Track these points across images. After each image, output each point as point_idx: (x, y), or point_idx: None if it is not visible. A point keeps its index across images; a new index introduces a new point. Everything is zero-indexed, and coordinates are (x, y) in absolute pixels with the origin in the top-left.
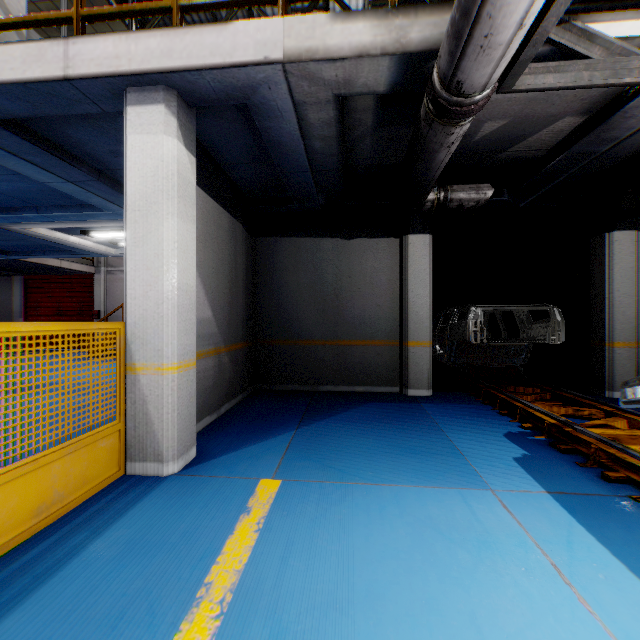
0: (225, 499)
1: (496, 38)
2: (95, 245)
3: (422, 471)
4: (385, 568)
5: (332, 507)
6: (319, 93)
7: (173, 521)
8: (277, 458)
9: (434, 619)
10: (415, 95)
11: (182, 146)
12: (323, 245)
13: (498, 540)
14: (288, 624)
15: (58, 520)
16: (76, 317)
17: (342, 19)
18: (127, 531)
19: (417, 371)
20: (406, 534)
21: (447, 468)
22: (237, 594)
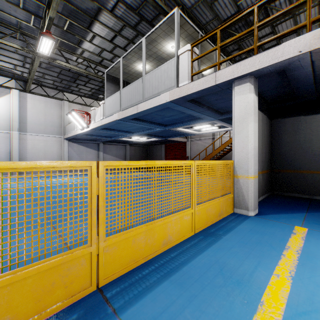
0: (280, 227)
1: None
2: (192, 131)
3: None
4: None
5: None
6: None
7: (262, 228)
8: (300, 221)
9: None
10: None
11: (254, 95)
12: (317, 118)
13: None
14: None
15: (222, 218)
16: (180, 159)
17: None
18: (247, 226)
19: None
20: None
21: None
22: (302, 252)
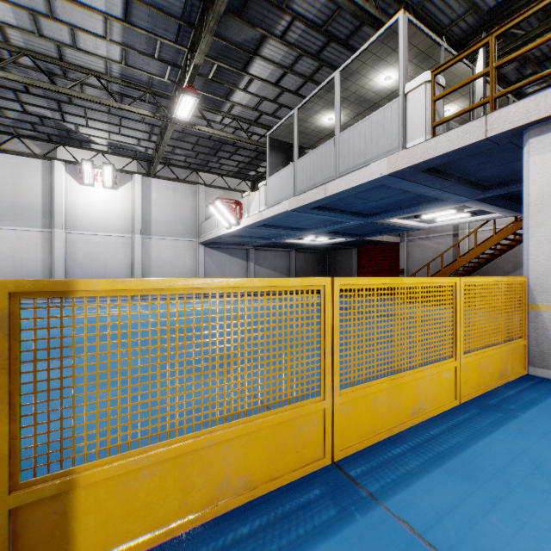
0: None
1: None
2: (416, 223)
3: None
4: None
5: None
6: None
7: None
8: None
9: None
10: None
11: None
12: None
13: None
14: None
15: (506, 383)
16: (387, 273)
17: None
18: None
19: None
20: None
21: None
22: None
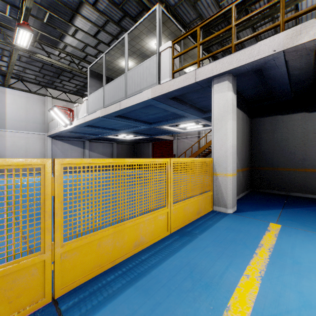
0: (256, 225)
1: None
2: (178, 129)
3: None
4: None
5: (313, 239)
6: (301, 53)
7: (239, 226)
8: (275, 217)
9: None
10: None
11: (233, 93)
12: (293, 117)
13: None
14: (300, 262)
15: (201, 217)
16: (167, 157)
17: None
18: (224, 224)
19: None
20: None
21: None
22: (274, 249)
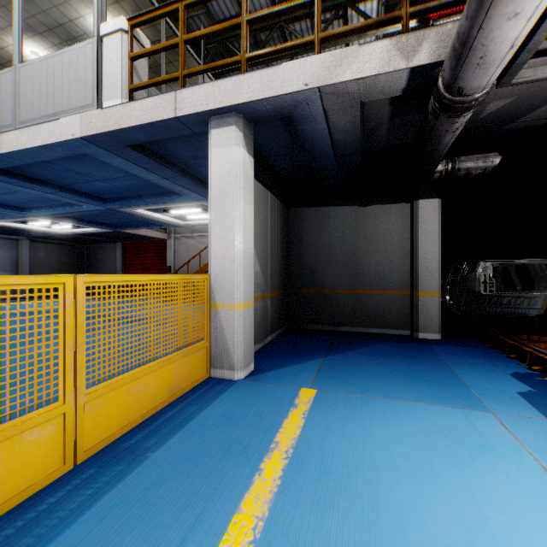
0: (278, 397)
1: (490, 57)
2: (171, 219)
3: (430, 394)
4: (398, 450)
5: (356, 410)
6: (344, 102)
7: (247, 406)
8: (311, 375)
9: (436, 483)
10: (424, 91)
11: (246, 152)
12: (343, 212)
13: (494, 446)
14: (331, 470)
15: (178, 398)
16: (155, 271)
17: (363, 48)
18: (220, 408)
19: (427, 317)
20: (415, 433)
21: (452, 394)
22: (296, 450)
